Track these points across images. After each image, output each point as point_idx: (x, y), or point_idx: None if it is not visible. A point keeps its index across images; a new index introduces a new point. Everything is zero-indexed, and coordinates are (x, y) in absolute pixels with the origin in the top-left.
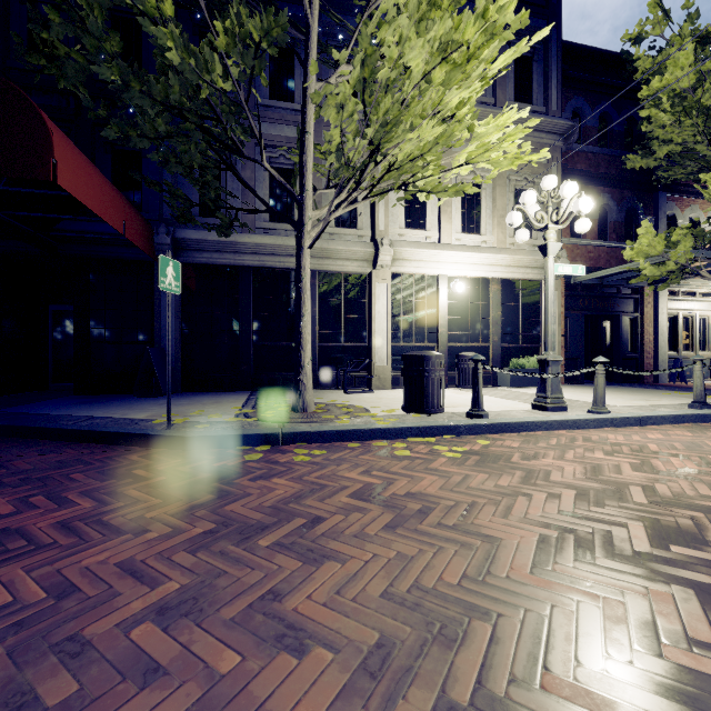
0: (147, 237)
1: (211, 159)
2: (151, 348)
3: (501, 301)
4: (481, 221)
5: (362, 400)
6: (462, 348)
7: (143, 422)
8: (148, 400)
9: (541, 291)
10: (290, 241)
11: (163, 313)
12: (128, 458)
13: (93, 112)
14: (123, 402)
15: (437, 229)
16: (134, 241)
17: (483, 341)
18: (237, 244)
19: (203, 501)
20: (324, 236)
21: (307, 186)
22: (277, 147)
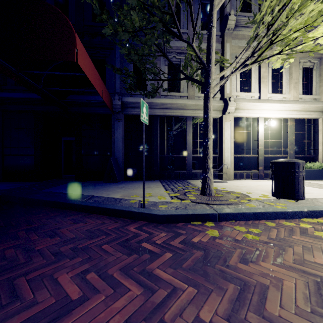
0: (110, 101)
1: (154, 49)
2: (112, 158)
3: (294, 131)
4: (283, 86)
5: (229, 187)
6: (272, 157)
7: (123, 201)
8: (112, 185)
9: (318, 125)
10: (179, 101)
11: (116, 140)
12: (128, 229)
13: (99, 17)
14: (101, 186)
15: (257, 92)
16: (106, 102)
17: (284, 153)
18: (152, 104)
19: (233, 294)
20: (195, 98)
21: (212, 59)
22: (171, 52)
